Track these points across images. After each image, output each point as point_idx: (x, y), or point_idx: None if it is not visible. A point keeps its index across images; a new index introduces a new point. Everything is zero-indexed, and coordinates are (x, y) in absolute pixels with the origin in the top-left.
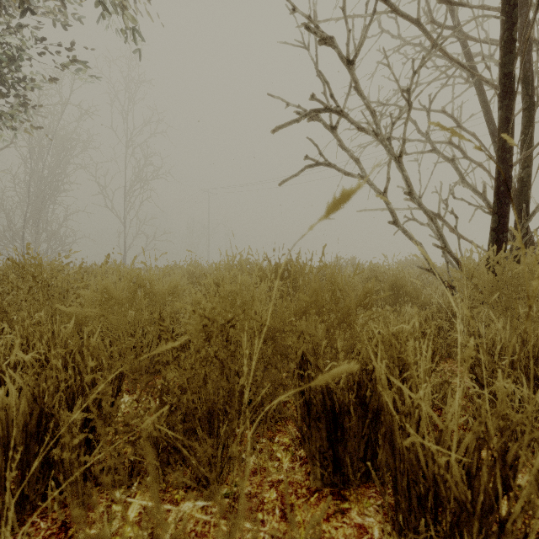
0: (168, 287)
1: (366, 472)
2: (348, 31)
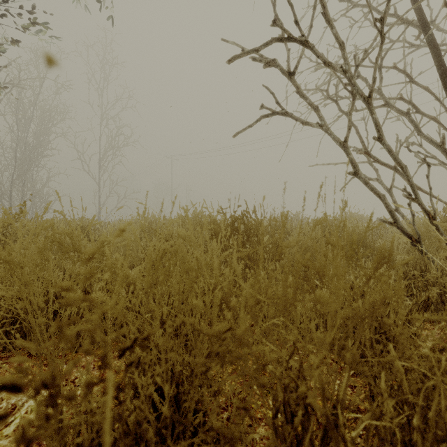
0: (97, 245)
1: None
2: None
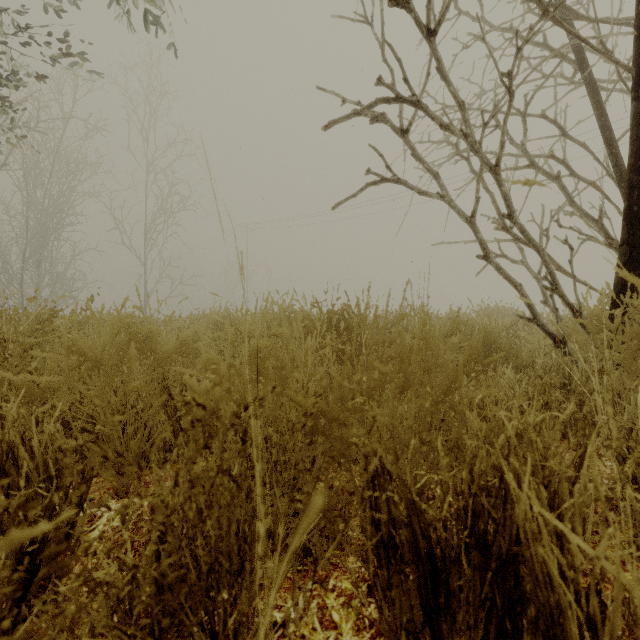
0: (176, 344)
1: None
2: None
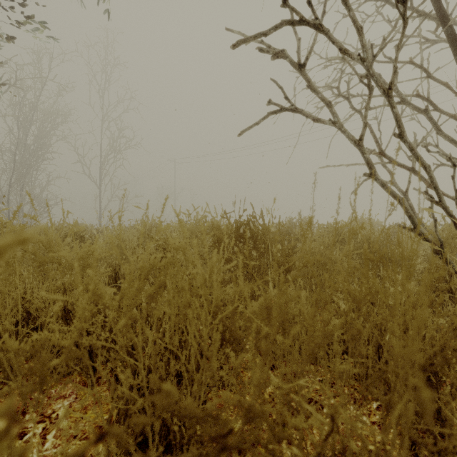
0: (79, 255)
1: None
2: None
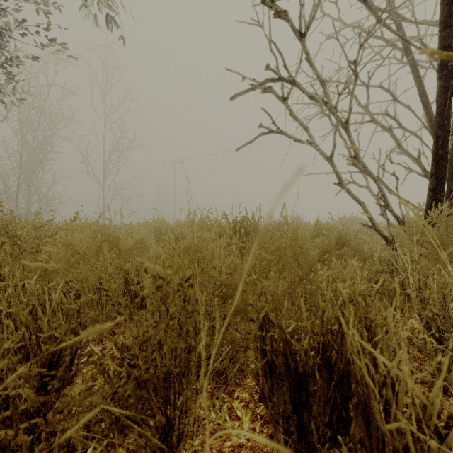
0: (133, 243)
1: (331, 437)
2: (300, 5)
